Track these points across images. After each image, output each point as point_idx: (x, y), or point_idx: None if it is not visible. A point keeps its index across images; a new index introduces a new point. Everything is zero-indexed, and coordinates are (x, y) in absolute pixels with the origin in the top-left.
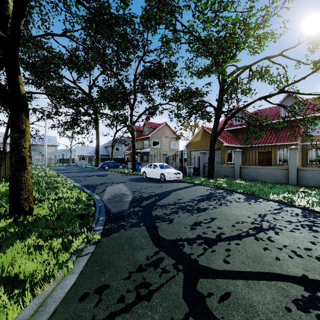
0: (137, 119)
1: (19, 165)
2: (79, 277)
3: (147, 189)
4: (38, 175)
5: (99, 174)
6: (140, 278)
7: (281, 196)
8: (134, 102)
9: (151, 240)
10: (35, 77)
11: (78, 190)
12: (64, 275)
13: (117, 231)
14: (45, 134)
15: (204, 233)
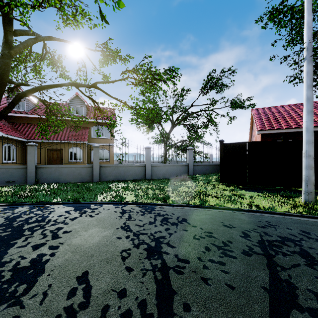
0: None
1: None
2: None
3: None
4: None
5: None
6: None
7: (109, 195)
8: None
9: None
10: None
11: None
12: None
13: None
14: None
15: None
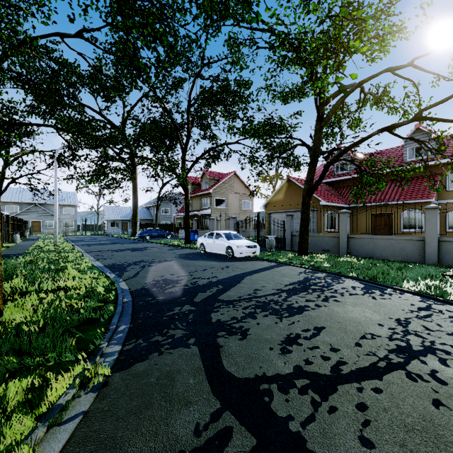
0: (192, 166)
1: None
2: None
3: (205, 272)
4: (43, 249)
5: (135, 247)
6: None
7: (423, 284)
8: (187, 140)
9: (208, 379)
10: (36, 101)
11: (96, 274)
12: None
13: (144, 357)
14: (55, 187)
15: (307, 361)
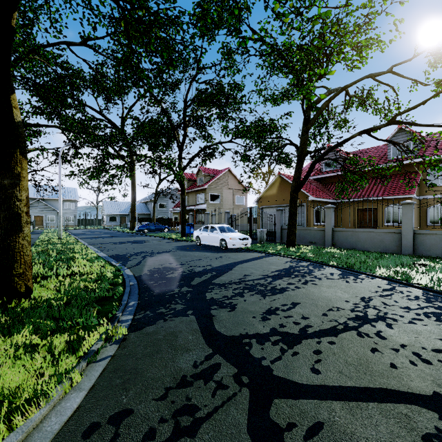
0: (188, 164)
1: (11, 225)
2: (87, 396)
3: (200, 261)
4: (49, 242)
5: (134, 240)
6: (182, 398)
7: (392, 270)
8: (184, 139)
9: (203, 336)
10: (44, 104)
11: (103, 263)
12: (64, 393)
13: (152, 323)
14: (60, 184)
15: (281, 325)
